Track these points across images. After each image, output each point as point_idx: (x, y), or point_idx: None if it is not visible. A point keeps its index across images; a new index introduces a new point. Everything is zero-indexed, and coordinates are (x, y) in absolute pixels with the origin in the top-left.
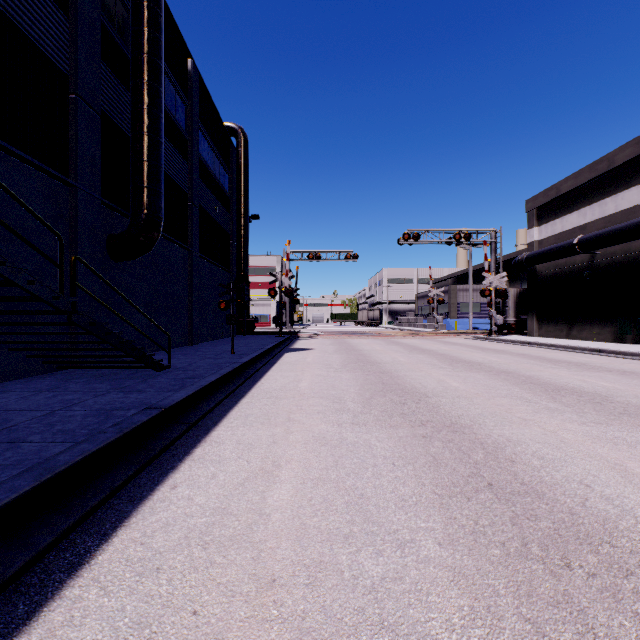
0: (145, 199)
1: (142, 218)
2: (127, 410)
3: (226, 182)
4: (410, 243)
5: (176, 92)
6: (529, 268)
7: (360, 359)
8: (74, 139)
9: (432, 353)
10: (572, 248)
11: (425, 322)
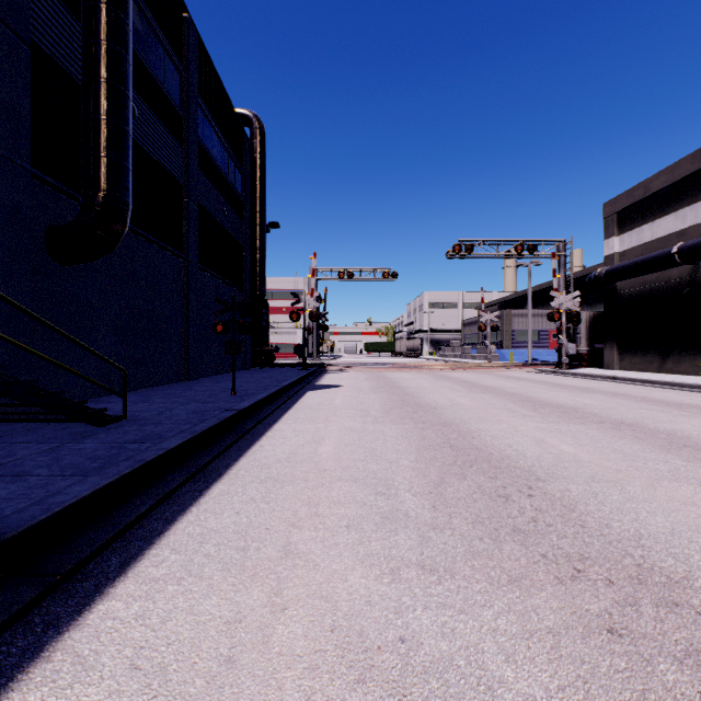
0: (101, 174)
1: (96, 201)
2: None
3: (238, 182)
4: (461, 257)
5: (166, 53)
6: (607, 286)
7: (406, 401)
8: None
9: (499, 392)
10: (670, 259)
11: (473, 352)
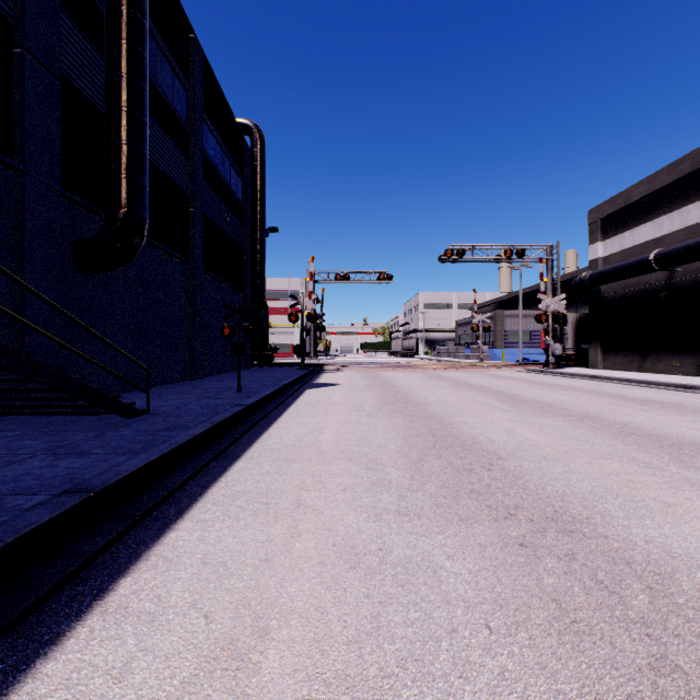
0: (122, 193)
1: (118, 218)
2: (32, 495)
3: (239, 188)
4: (453, 261)
5: (173, 72)
6: (592, 289)
7: (398, 398)
8: (20, 108)
9: (485, 390)
10: (647, 264)
11: (467, 352)
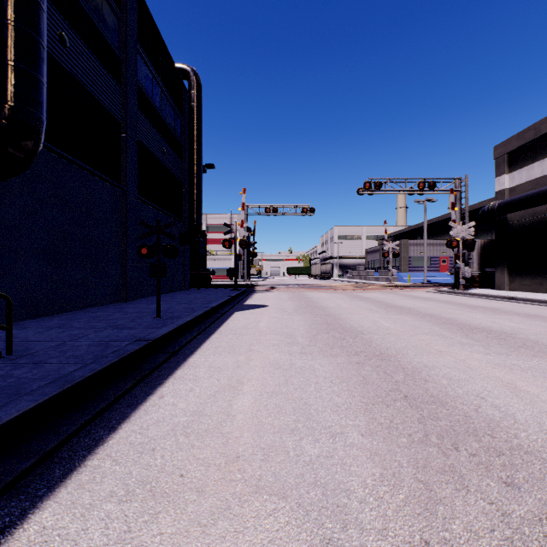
0: (5, 82)
1: (0, 112)
2: None
3: (178, 127)
4: (370, 193)
5: None
6: (498, 218)
7: (331, 324)
8: None
9: (416, 313)
10: None
11: (376, 275)
